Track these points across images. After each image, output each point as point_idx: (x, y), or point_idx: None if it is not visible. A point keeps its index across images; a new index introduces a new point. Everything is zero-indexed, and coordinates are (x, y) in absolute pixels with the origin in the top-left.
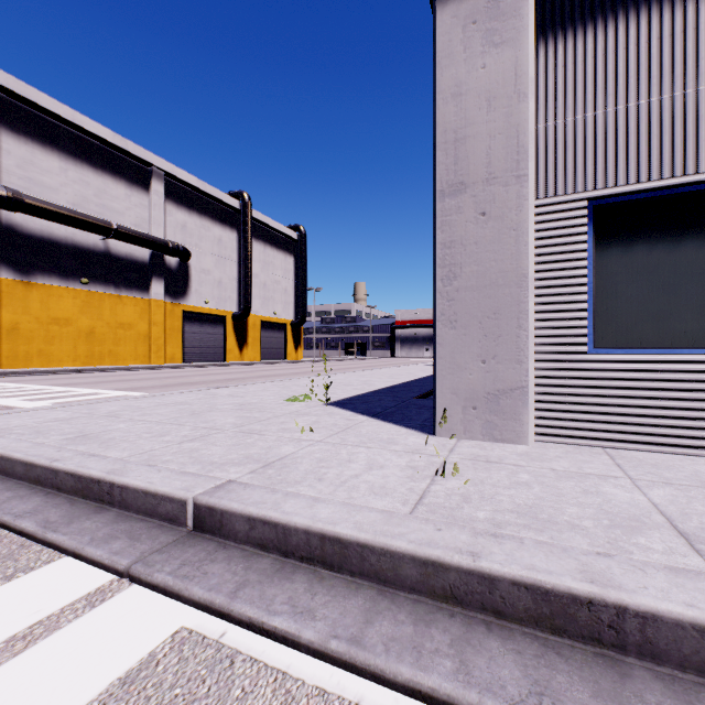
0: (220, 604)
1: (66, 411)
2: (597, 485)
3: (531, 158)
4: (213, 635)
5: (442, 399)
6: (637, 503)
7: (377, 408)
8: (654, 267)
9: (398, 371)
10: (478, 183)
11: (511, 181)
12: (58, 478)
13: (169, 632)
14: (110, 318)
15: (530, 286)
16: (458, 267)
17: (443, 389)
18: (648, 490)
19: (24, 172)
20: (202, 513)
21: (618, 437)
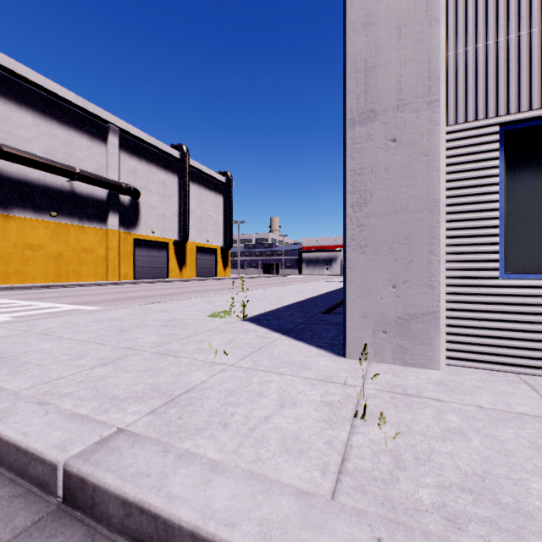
0: None
1: (6, 328)
2: None
3: (443, 83)
4: None
5: (352, 322)
6: None
7: (288, 324)
8: None
9: (305, 287)
10: (389, 110)
11: (422, 106)
12: None
13: None
14: (75, 244)
15: (442, 211)
16: (369, 193)
17: (353, 312)
18: None
19: (4, 126)
20: (72, 484)
21: (532, 364)
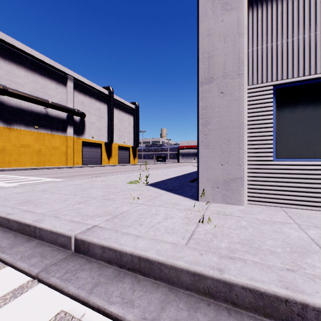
0: (83, 296)
1: (22, 188)
2: (281, 227)
3: (245, 65)
4: (77, 315)
5: (201, 183)
6: (303, 238)
7: (170, 187)
8: (306, 118)
9: (180, 169)
10: (219, 78)
11: (235, 76)
12: (10, 223)
13: (53, 314)
14: (48, 145)
15: (245, 128)
16: (210, 118)
17: (202, 178)
18: (307, 231)
19: (8, 77)
20: (78, 243)
21: (288, 202)
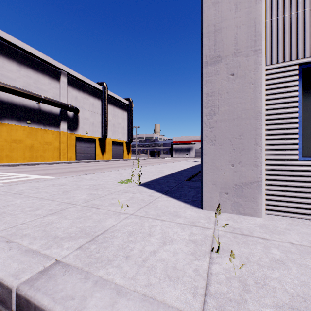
0: None
1: None
2: None
3: (263, 38)
4: None
5: (206, 187)
6: None
7: (166, 187)
8: None
9: (175, 165)
10: (229, 56)
11: (250, 53)
12: None
13: None
14: (41, 140)
15: (263, 118)
16: (216, 107)
17: (207, 181)
18: None
19: None
20: (21, 303)
21: None
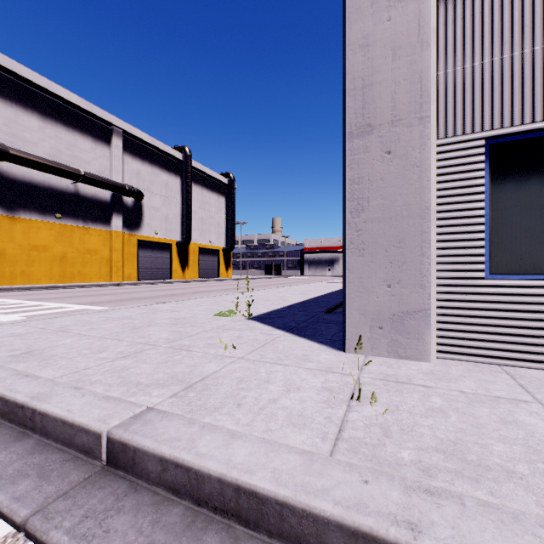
0: None
1: (25, 326)
2: (512, 412)
3: (433, 101)
4: None
5: (351, 319)
6: None
7: (291, 322)
8: None
9: (307, 288)
10: (384, 125)
11: (415, 122)
12: None
13: None
14: (79, 246)
15: (432, 218)
16: (366, 200)
17: (352, 310)
18: None
19: (10, 129)
20: (115, 449)
21: (514, 356)
